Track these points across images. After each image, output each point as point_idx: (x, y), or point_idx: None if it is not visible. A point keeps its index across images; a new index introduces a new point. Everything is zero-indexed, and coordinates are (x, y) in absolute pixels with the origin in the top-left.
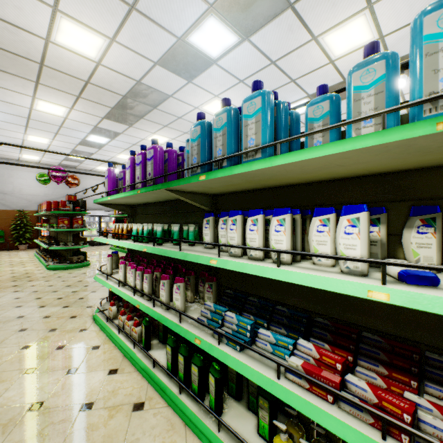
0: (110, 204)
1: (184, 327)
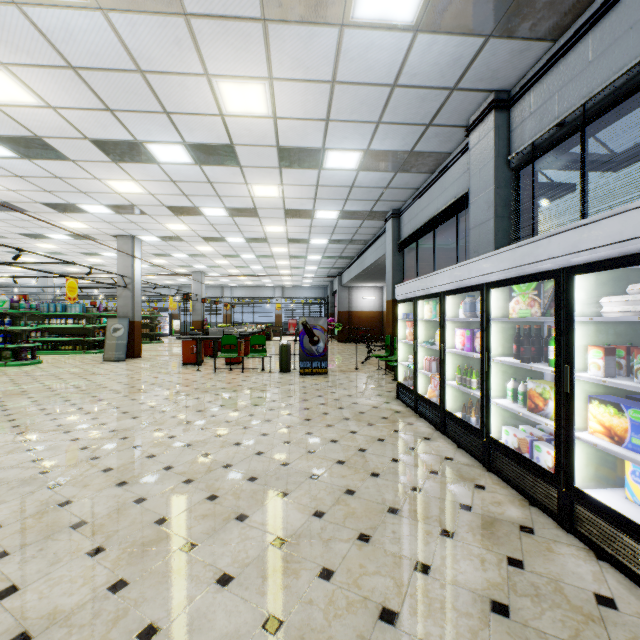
0: None
1: (44, 338)
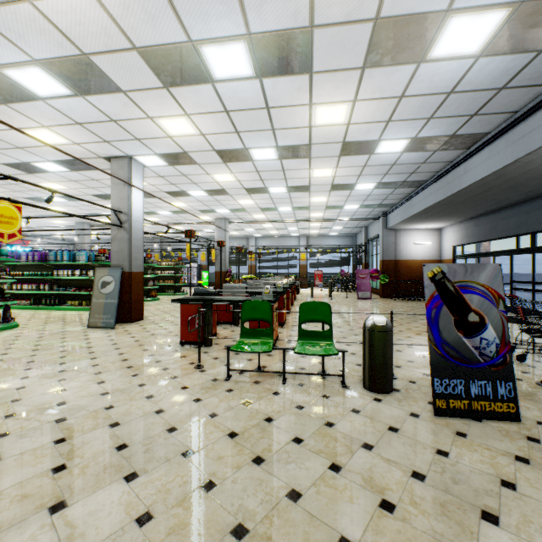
0: (6, 264)
1: (50, 292)
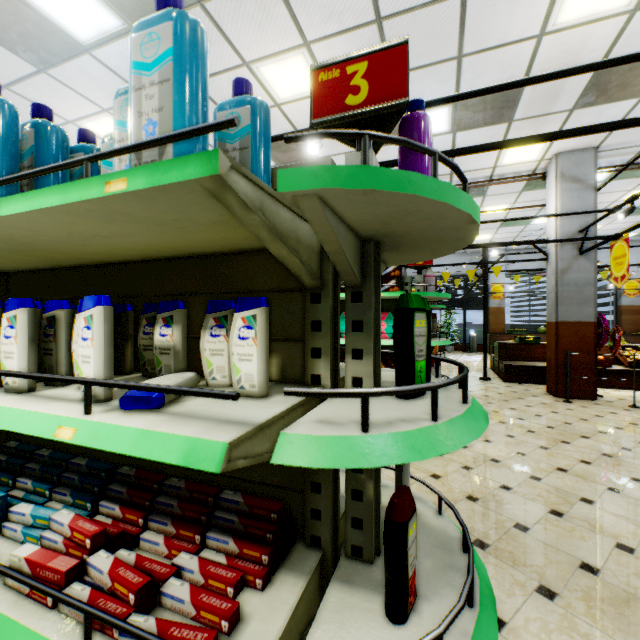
0: None
1: None
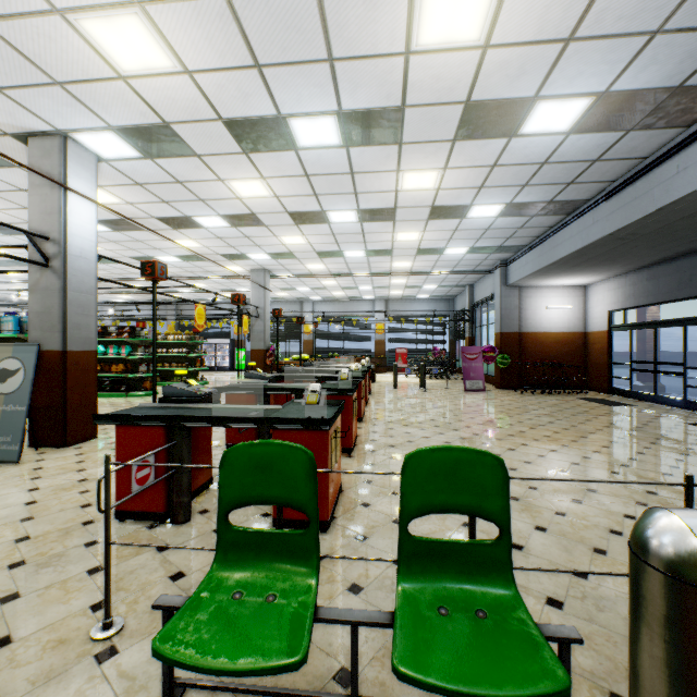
0: None
1: None
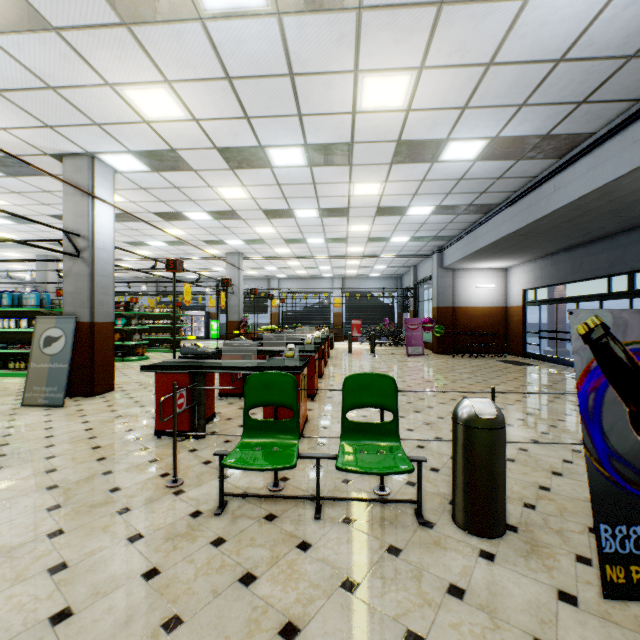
0: None
1: None
